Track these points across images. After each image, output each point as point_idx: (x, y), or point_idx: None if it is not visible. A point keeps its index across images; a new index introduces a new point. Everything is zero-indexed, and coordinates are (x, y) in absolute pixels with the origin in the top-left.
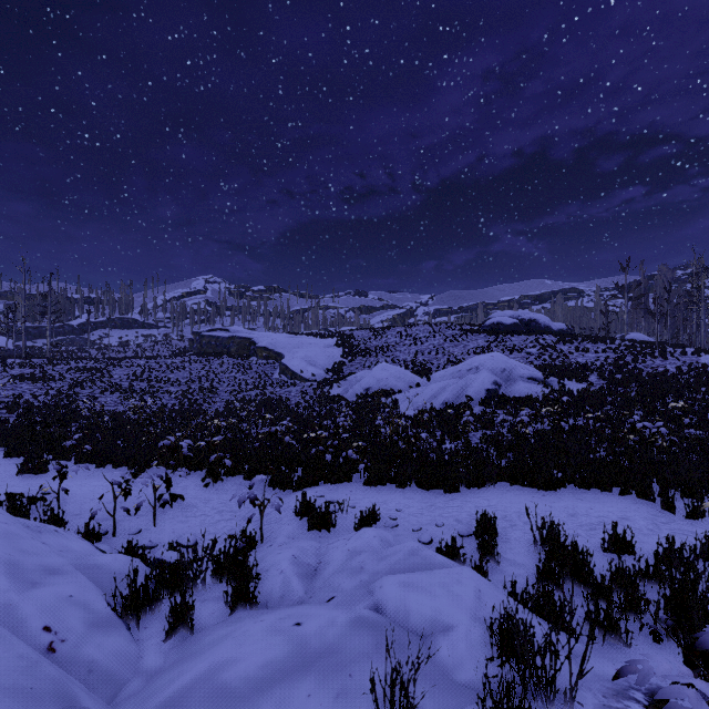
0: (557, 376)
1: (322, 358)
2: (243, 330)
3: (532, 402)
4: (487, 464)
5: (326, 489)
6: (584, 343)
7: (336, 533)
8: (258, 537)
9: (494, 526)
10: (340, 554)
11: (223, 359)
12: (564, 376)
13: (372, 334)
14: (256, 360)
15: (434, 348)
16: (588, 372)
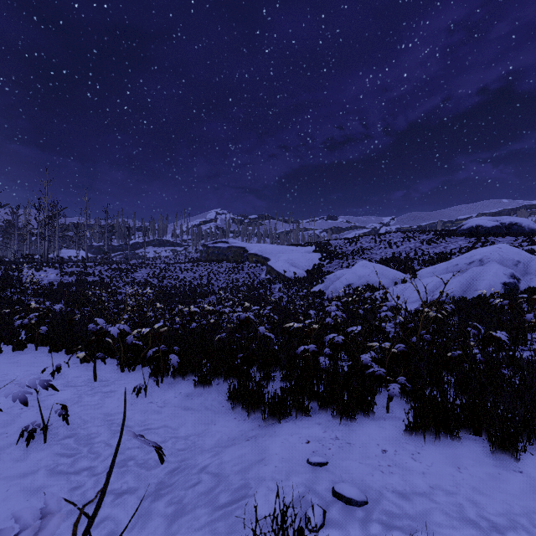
0: None
1: (303, 261)
2: (239, 242)
3: None
4: None
5: (326, 433)
6: None
7: None
8: None
9: None
10: None
11: (222, 264)
12: None
13: (347, 241)
14: (247, 264)
15: (411, 250)
16: None
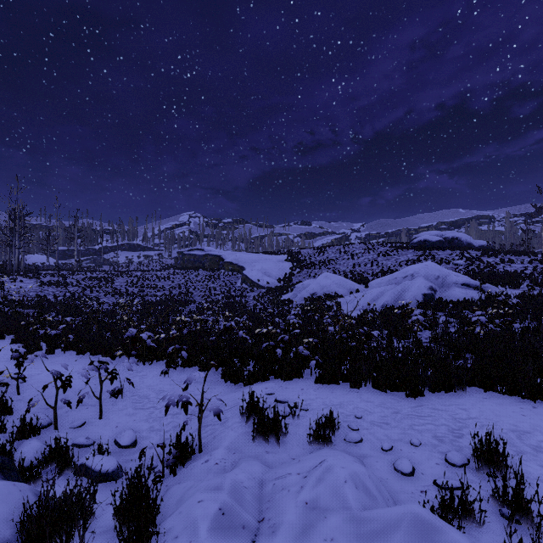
0: (490, 282)
1: (275, 270)
2: (214, 250)
3: (472, 305)
4: (448, 365)
5: (276, 385)
6: (507, 256)
7: (286, 447)
8: (196, 445)
9: (502, 457)
10: (293, 511)
11: (198, 271)
12: (496, 282)
13: (316, 251)
14: (223, 272)
15: (369, 261)
16: (520, 280)
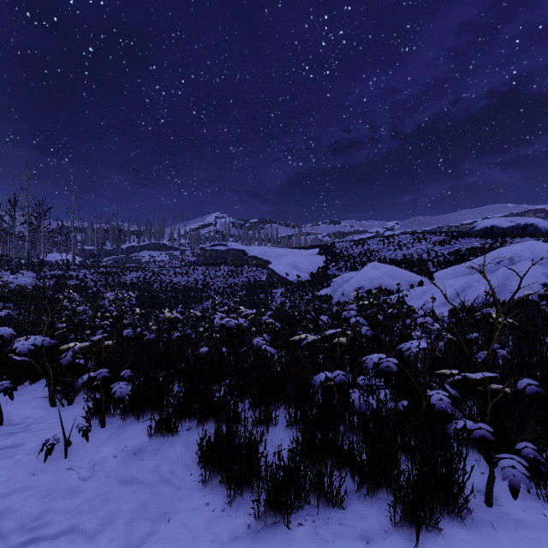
0: None
1: (307, 263)
2: (238, 245)
3: None
4: None
5: None
6: None
7: None
8: None
9: None
10: None
11: (220, 267)
12: None
13: (353, 243)
14: (247, 267)
15: (423, 251)
16: None
